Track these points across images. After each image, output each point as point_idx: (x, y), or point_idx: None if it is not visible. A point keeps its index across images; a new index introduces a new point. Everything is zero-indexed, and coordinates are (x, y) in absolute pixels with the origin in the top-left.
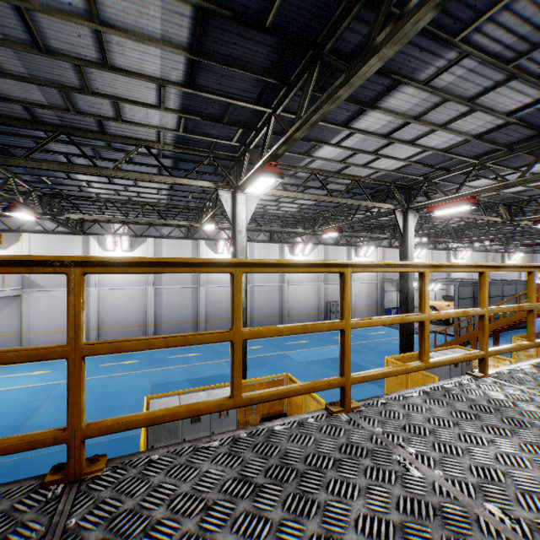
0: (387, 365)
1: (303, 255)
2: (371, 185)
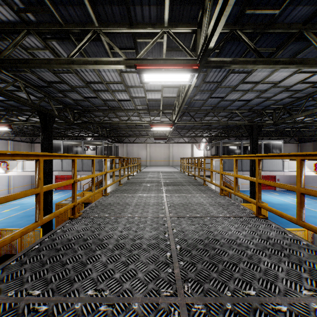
0: None
1: None
2: None
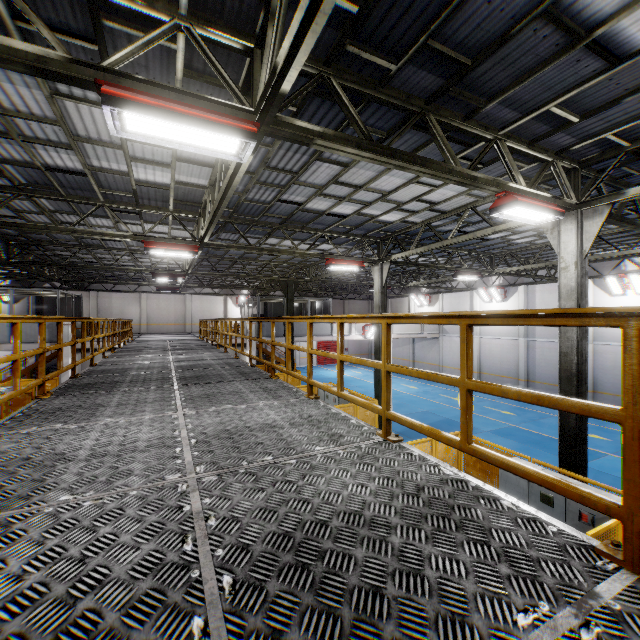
0: None
1: None
2: None
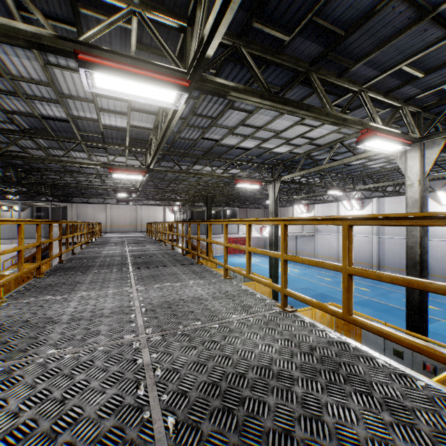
0: None
1: None
2: None
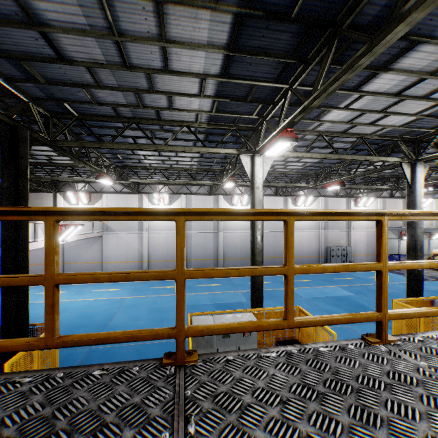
0: (395, 307)
1: (305, 206)
2: (376, 141)
